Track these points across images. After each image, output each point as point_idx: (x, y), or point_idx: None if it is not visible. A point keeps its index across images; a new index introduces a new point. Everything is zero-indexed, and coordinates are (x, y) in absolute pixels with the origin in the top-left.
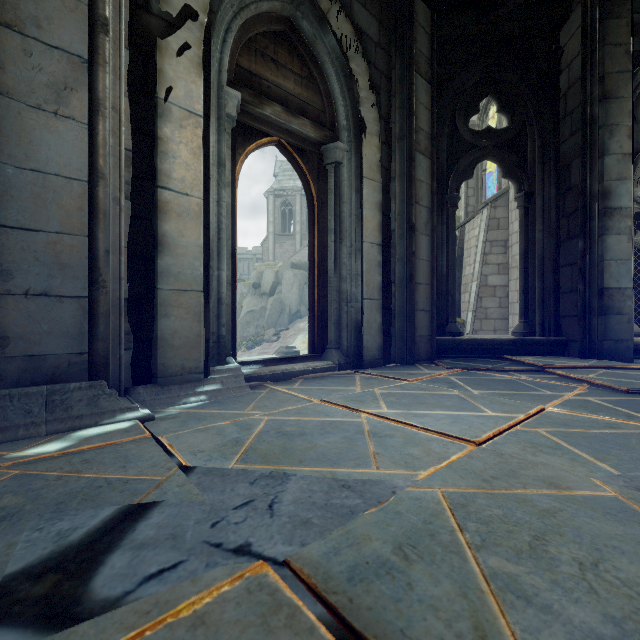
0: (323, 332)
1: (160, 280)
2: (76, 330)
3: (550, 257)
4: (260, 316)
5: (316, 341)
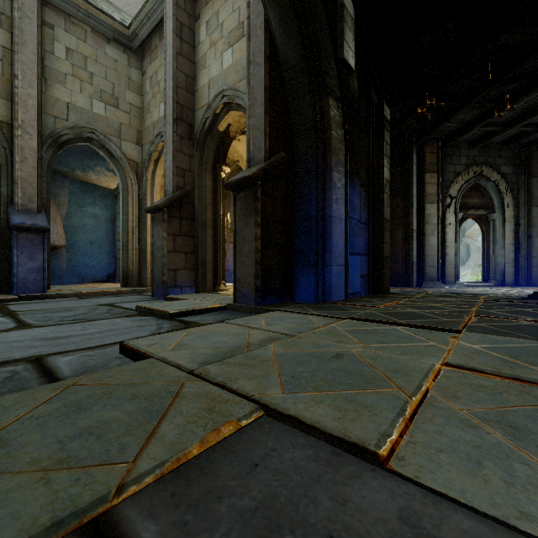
0: (488, 274)
1: (446, 262)
2: (435, 272)
3: None
4: None
5: (485, 277)
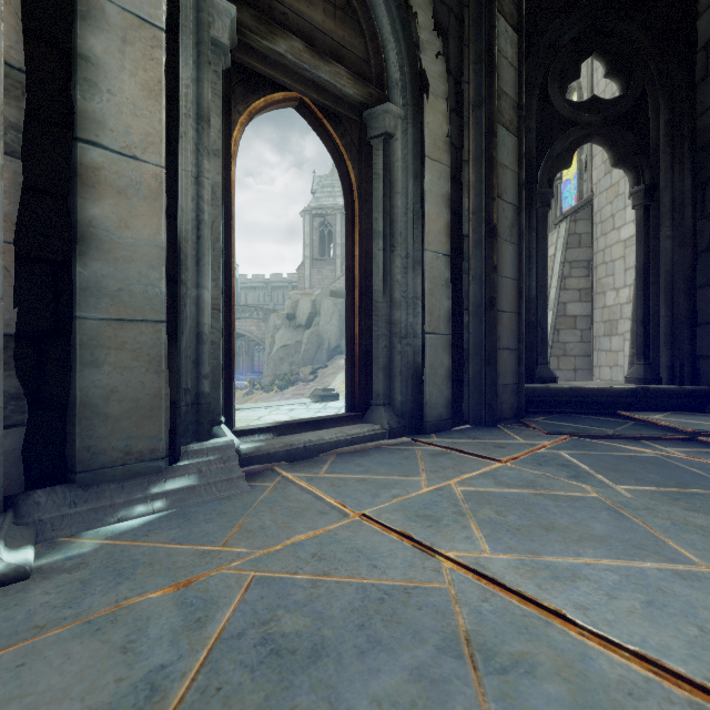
0: (366, 381)
1: (82, 302)
2: None
3: (683, 274)
4: (295, 351)
5: (356, 394)
